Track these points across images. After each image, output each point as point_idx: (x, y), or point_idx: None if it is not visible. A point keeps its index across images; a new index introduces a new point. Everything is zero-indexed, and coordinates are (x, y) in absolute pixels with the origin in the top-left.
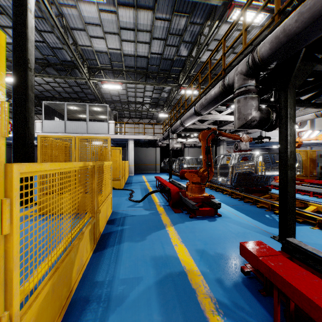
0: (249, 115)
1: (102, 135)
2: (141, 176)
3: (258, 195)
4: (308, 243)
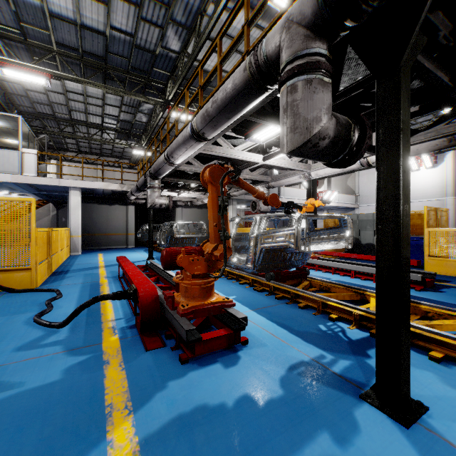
0: (318, 123)
1: (5, 176)
2: (96, 255)
3: (292, 283)
4: (426, 398)
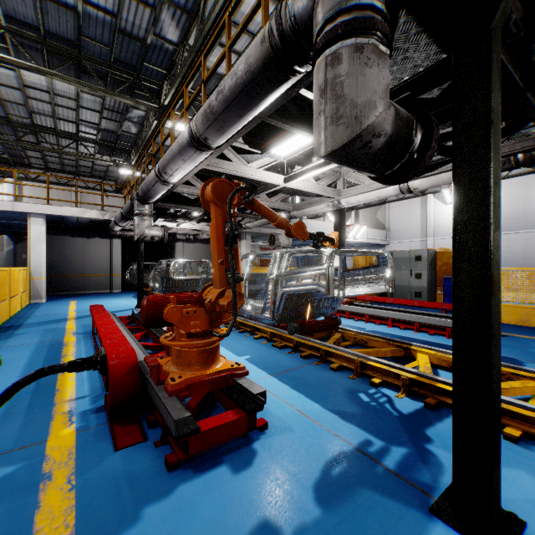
0: (372, 110)
1: None
2: (67, 303)
3: (320, 336)
4: (517, 505)
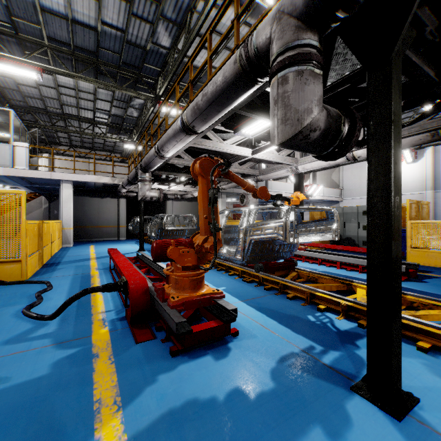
0: (309, 114)
1: None
2: (88, 247)
3: (280, 274)
4: (416, 390)
